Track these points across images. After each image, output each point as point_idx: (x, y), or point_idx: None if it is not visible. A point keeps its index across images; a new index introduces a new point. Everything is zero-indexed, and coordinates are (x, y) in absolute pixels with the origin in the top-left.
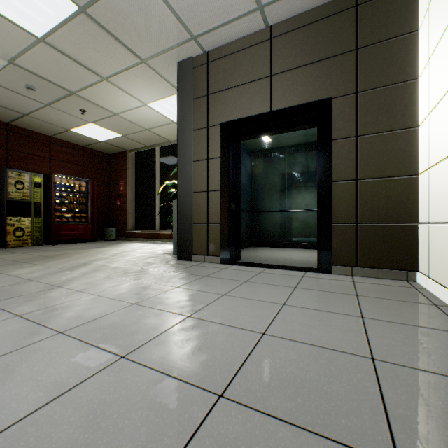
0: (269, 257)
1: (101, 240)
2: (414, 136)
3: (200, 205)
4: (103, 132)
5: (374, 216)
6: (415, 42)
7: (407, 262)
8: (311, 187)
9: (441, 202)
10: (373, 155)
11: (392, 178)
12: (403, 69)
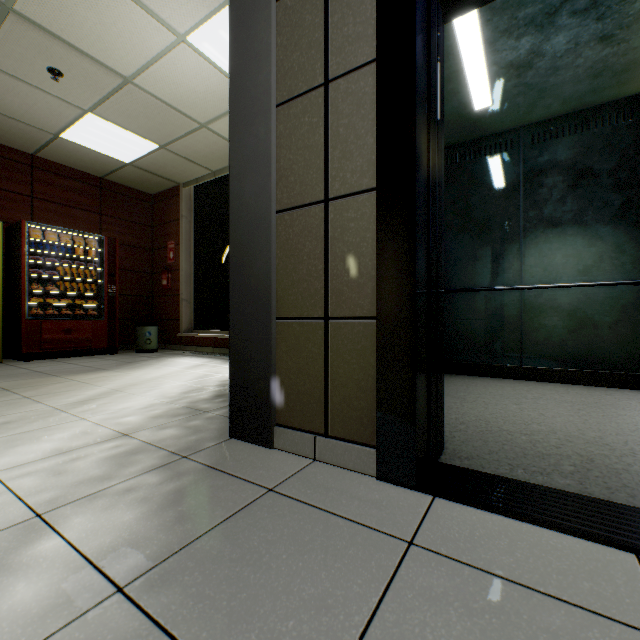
0: (527, 428)
1: (134, 349)
2: None
3: (300, 253)
4: (121, 139)
5: None
6: None
7: None
8: (599, 225)
9: None
10: None
11: None
12: None
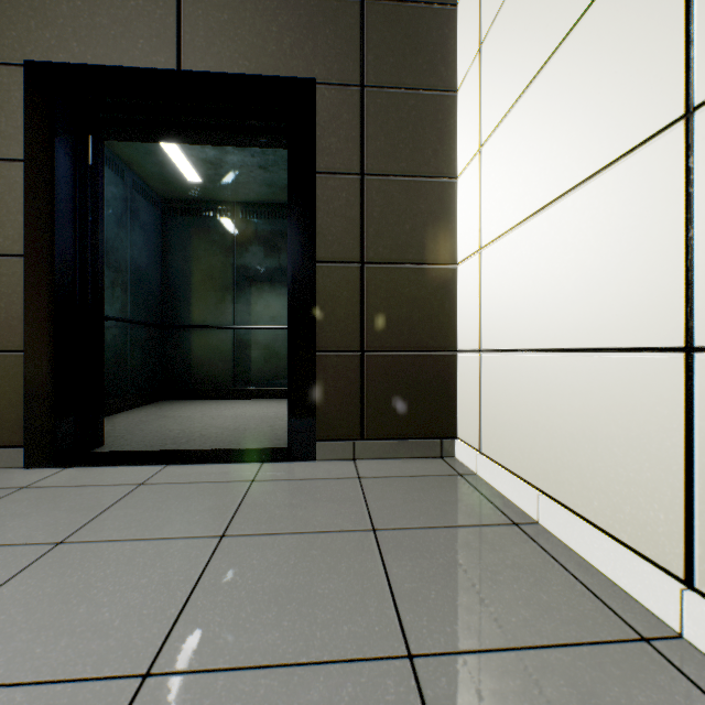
0: (188, 426)
1: None
2: (452, 193)
3: None
4: None
5: (392, 338)
6: (453, 25)
7: (441, 422)
8: (282, 286)
9: (510, 310)
10: (390, 218)
11: (420, 265)
12: (436, 67)
